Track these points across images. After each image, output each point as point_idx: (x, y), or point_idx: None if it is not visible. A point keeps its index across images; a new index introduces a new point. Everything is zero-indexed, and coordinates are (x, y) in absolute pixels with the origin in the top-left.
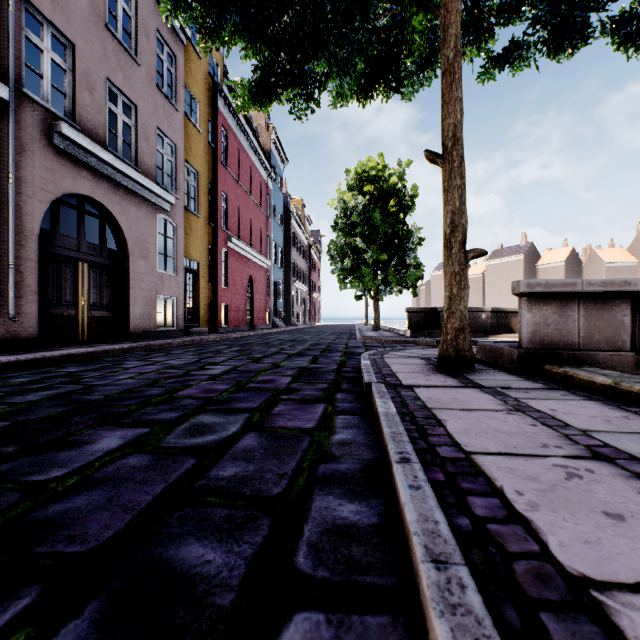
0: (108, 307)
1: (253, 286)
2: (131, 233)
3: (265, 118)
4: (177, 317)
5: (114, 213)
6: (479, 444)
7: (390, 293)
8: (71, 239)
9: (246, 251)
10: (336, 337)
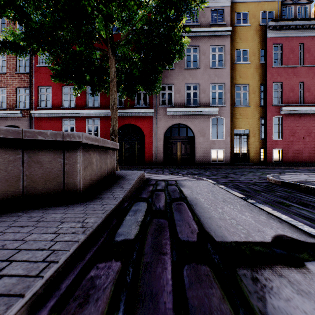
0: (189, 154)
1: None
2: (195, 129)
3: None
4: (224, 157)
5: (188, 125)
6: None
7: None
8: (175, 136)
9: (312, 110)
10: None
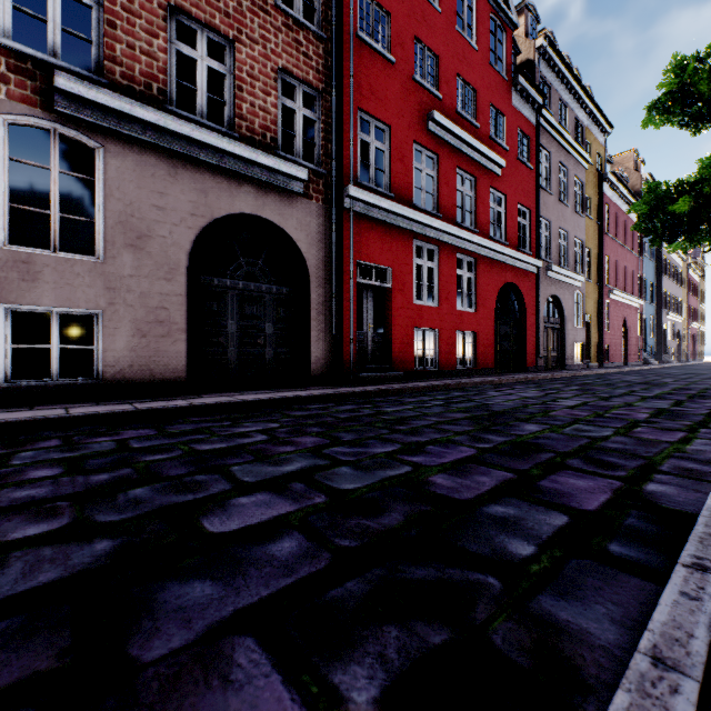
0: (555, 351)
1: (625, 326)
2: (565, 307)
3: (633, 158)
4: (582, 356)
5: (560, 299)
6: None
7: None
8: (545, 317)
9: (622, 297)
10: None
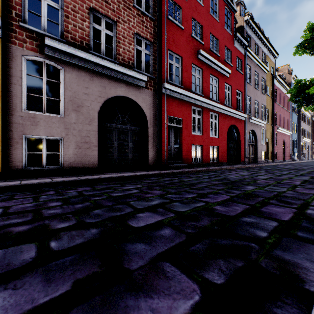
0: (253, 154)
1: (284, 144)
2: (257, 135)
3: (287, 68)
4: (265, 157)
5: (255, 131)
6: None
7: None
8: (248, 140)
9: (282, 131)
10: None
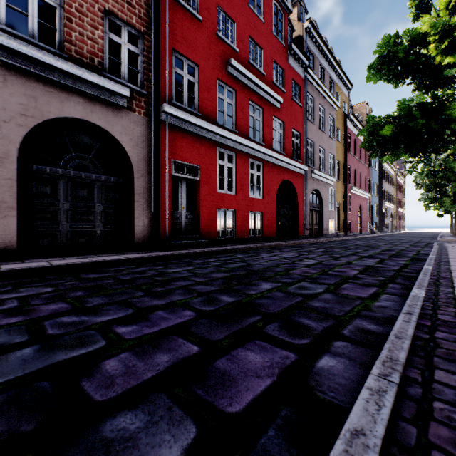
0: (317, 225)
1: (361, 210)
2: (323, 197)
3: (365, 107)
4: (334, 228)
5: (320, 192)
6: (450, 248)
7: None
8: (311, 203)
9: (358, 192)
10: (422, 239)
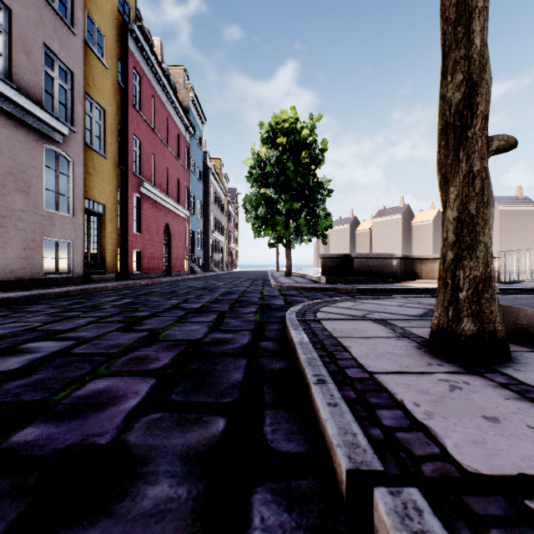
0: None
1: (170, 234)
2: (0, 160)
3: (184, 76)
4: (73, 263)
5: None
6: None
7: (301, 241)
8: None
9: (162, 198)
10: (250, 283)
